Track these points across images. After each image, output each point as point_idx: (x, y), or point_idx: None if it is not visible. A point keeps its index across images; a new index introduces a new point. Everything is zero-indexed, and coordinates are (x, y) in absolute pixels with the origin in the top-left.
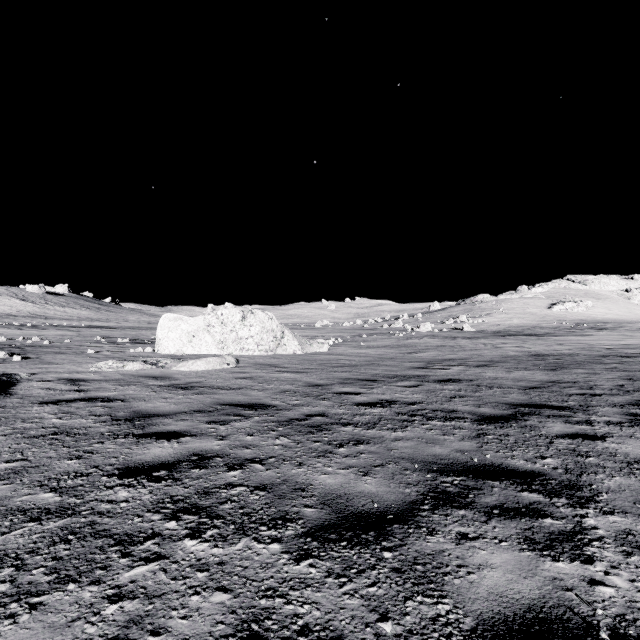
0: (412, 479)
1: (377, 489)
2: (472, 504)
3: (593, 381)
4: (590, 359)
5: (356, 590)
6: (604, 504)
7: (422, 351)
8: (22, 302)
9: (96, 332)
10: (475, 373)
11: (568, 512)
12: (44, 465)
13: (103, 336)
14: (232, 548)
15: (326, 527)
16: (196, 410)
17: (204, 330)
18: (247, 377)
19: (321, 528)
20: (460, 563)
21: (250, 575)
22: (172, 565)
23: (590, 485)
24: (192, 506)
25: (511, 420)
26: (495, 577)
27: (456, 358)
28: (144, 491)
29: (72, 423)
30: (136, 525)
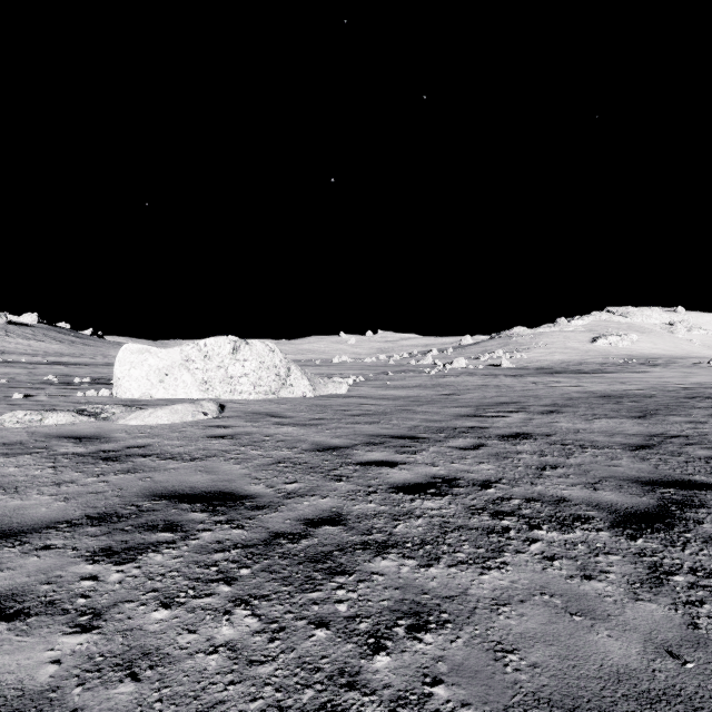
0: None
1: None
2: None
3: (710, 434)
4: (676, 402)
5: None
6: None
7: (463, 392)
8: None
9: (56, 369)
10: (545, 423)
11: None
12: None
13: (61, 374)
14: None
15: None
16: (95, 515)
17: (181, 366)
18: (226, 435)
19: None
20: None
21: None
22: None
23: None
24: None
25: (673, 522)
26: None
27: (509, 401)
28: None
29: None
30: None
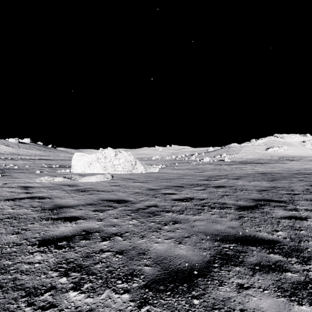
0: (206, 246)
1: (187, 253)
2: (242, 262)
3: (293, 187)
4: (289, 175)
5: None
6: None
7: (205, 171)
8: (7, 147)
9: (43, 162)
10: (233, 182)
11: (299, 267)
12: None
13: (46, 164)
14: (98, 298)
15: (157, 280)
16: (88, 203)
17: (96, 161)
18: (117, 185)
19: (154, 281)
20: (242, 307)
21: None
22: None
23: (307, 249)
24: (78, 266)
25: (255, 208)
26: None
27: (222, 175)
28: (51, 255)
29: (19, 211)
30: (41, 280)
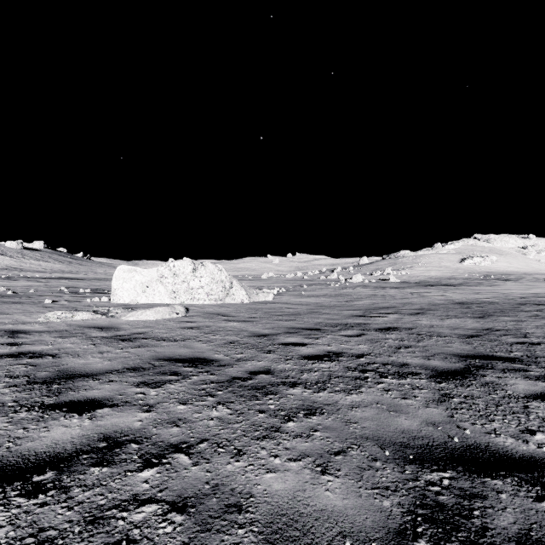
0: (387, 478)
1: (344, 502)
2: (486, 533)
3: (524, 329)
4: (510, 307)
5: None
6: None
7: (357, 300)
8: (0, 256)
9: (63, 283)
10: (411, 321)
11: None
12: None
13: (68, 286)
14: None
15: None
16: (130, 367)
17: (157, 281)
18: (194, 327)
19: None
20: None
21: None
22: None
23: None
24: None
25: (468, 376)
26: None
27: (389, 306)
28: (2, 519)
29: None
30: None
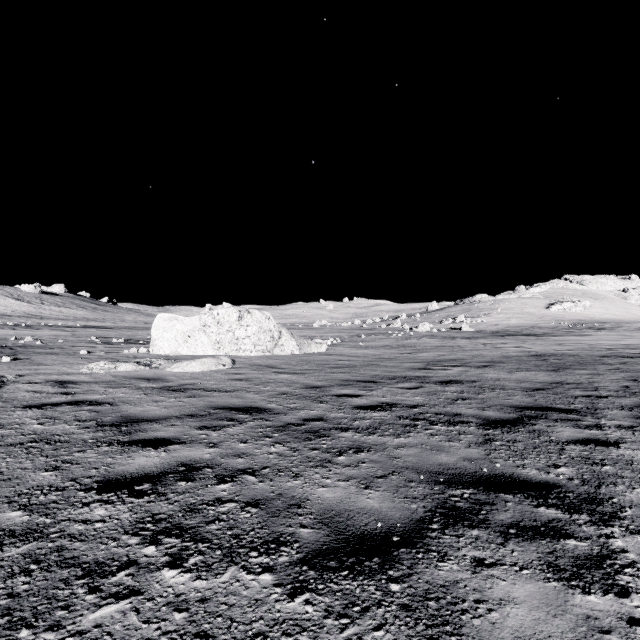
0: (418, 492)
1: (380, 505)
2: (485, 522)
3: (597, 382)
4: (592, 359)
5: (360, 635)
6: (630, 521)
7: (421, 351)
8: (17, 302)
9: (91, 332)
10: (476, 374)
11: (592, 531)
12: (17, 478)
13: (98, 336)
14: (217, 580)
15: (324, 552)
16: (188, 414)
17: (200, 330)
18: (243, 379)
19: (319, 553)
20: (478, 597)
21: (236, 616)
22: (146, 603)
23: (611, 498)
24: (175, 527)
25: (518, 424)
26: (520, 616)
27: (456, 358)
28: (123, 508)
29: (54, 429)
30: (110, 551)
